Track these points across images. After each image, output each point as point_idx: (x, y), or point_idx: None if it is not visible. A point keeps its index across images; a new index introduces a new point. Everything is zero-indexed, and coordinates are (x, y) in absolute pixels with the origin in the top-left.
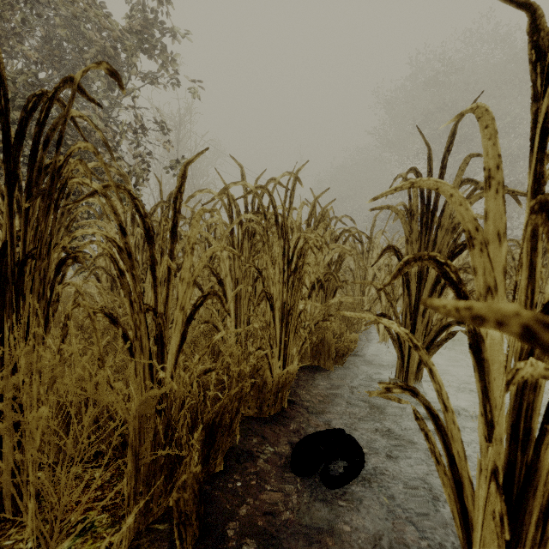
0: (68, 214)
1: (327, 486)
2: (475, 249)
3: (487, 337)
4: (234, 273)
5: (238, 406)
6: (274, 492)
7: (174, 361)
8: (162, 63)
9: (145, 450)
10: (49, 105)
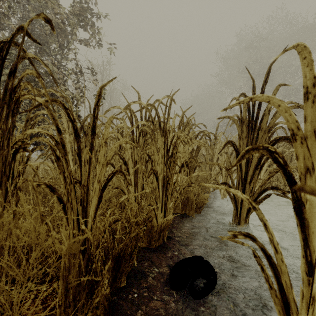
0: (30, 121)
1: (193, 298)
2: (297, 142)
3: (307, 203)
4: (134, 157)
5: (135, 244)
6: (159, 301)
7: (94, 215)
8: (92, 34)
9: (72, 277)
10: (8, 46)
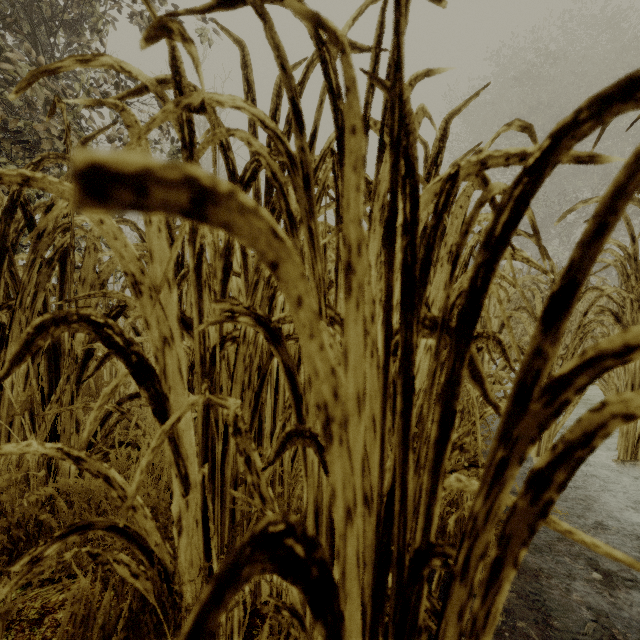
0: None
1: None
2: None
3: None
4: (202, 333)
5: None
6: None
7: None
8: None
9: None
10: None
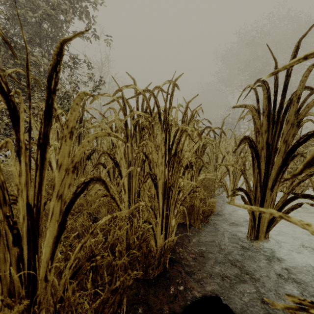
0: None
1: None
2: None
3: None
4: (128, 157)
5: (119, 298)
6: None
7: (50, 253)
8: (87, 24)
9: None
10: None
